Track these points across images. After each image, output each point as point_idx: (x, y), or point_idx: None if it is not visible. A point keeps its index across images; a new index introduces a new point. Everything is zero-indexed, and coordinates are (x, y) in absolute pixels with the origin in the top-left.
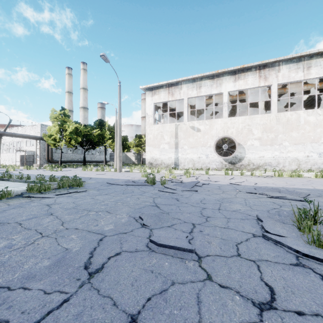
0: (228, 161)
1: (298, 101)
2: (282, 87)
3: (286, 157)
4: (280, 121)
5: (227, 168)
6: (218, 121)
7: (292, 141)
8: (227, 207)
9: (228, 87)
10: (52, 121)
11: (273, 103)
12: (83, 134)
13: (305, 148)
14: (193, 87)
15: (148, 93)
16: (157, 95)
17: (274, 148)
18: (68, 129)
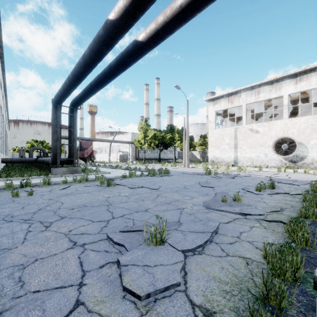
0: (289, 160)
1: None
2: None
3: None
4: None
5: (287, 166)
6: (277, 122)
7: None
8: (242, 184)
9: (289, 90)
10: (139, 130)
11: None
12: (159, 138)
13: None
14: (251, 94)
15: (210, 103)
16: (218, 104)
17: None
18: (149, 135)
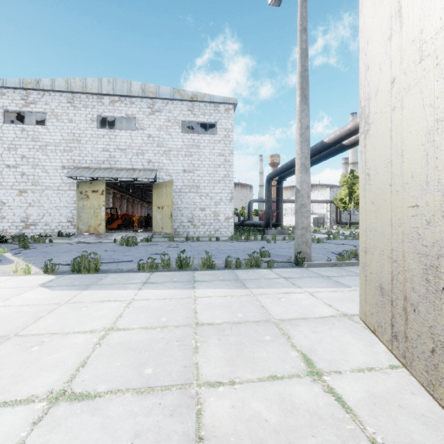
0: None
1: None
2: None
3: None
4: None
5: None
6: None
7: None
8: None
9: None
10: (341, 185)
11: None
12: None
13: None
14: None
15: None
16: None
17: None
18: (357, 191)
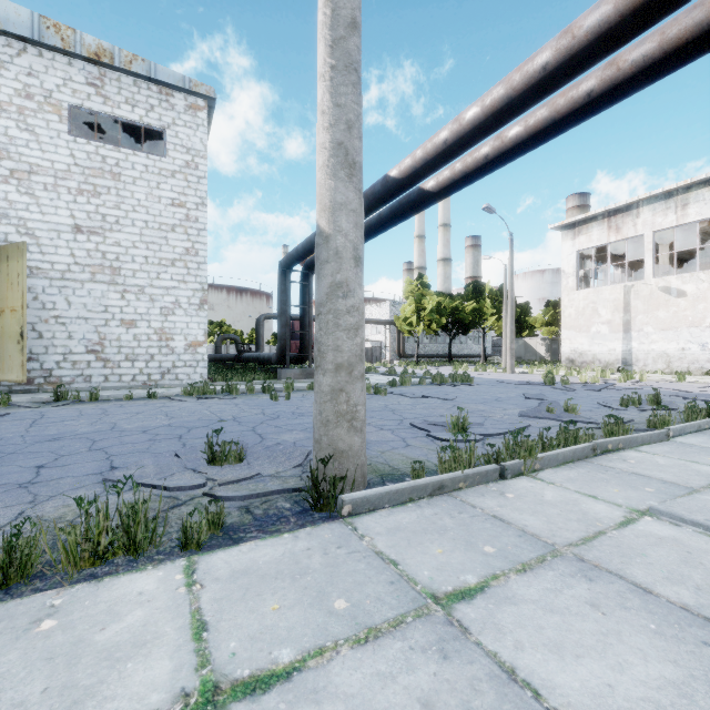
0: None
1: None
2: None
3: None
4: None
5: None
6: None
7: None
8: (607, 399)
9: None
10: (406, 296)
11: None
12: (449, 312)
13: None
14: (666, 209)
15: (565, 233)
16: (584, 235)
17: None
18: (427, 307)
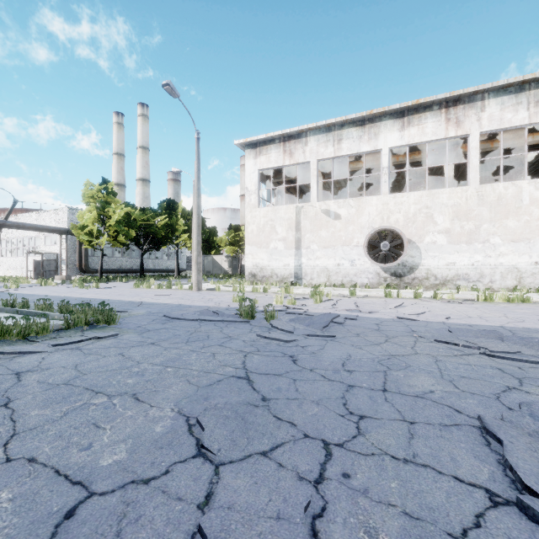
0: (391, 272)
1: (513, 165)
2: (487, 139)
3: (497, 265)
4: (485, 200)
5: (389, 284)
6: (372, 200)
7: (507, 236)
8: (401, 382)
9: (391, 140)
10: (87, 202)
11: (472, 168)
12: (139, 224)
13: (531, 249)
14: (327, 141)
15: (248, 152)
16: (265, 156)
17: (473, 249)
18: (113, 217)
